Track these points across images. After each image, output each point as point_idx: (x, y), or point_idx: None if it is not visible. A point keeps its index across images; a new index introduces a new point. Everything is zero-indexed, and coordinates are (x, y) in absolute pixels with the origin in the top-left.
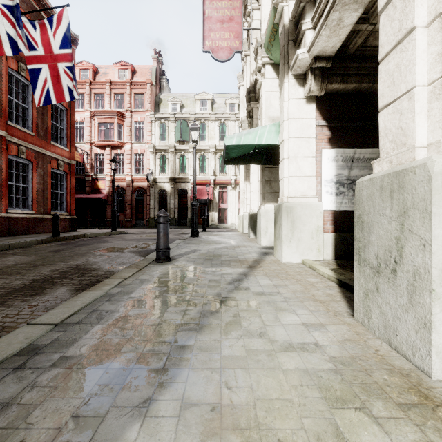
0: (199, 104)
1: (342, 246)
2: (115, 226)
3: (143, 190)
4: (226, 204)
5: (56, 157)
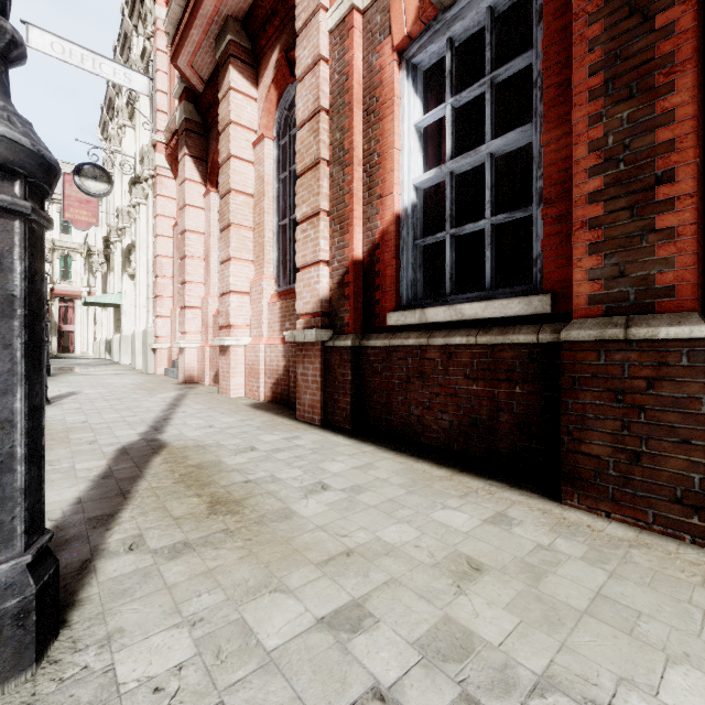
0: None
1: None
2: None
3: None
4: (74, 325)
5: None
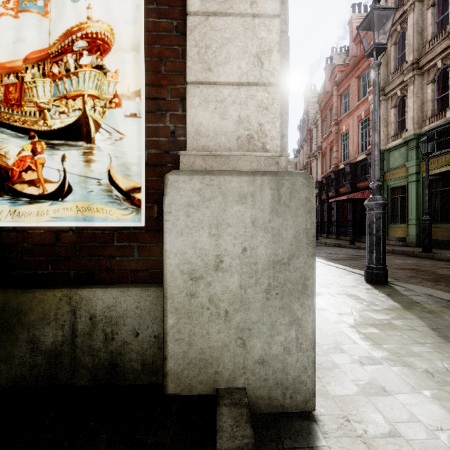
0: None
1: None
2: None
3: None
4: None
5: None
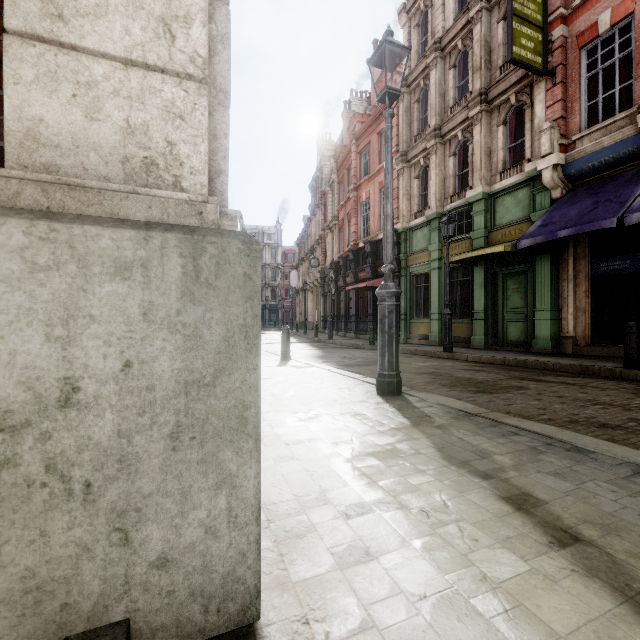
0: None
1: None
2: None
3: None
4: None
5: None
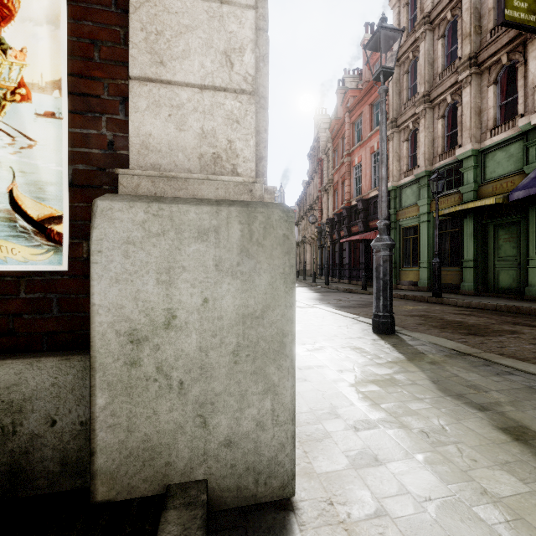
0: None
1: None
2: None
3: None
4: None
5: None
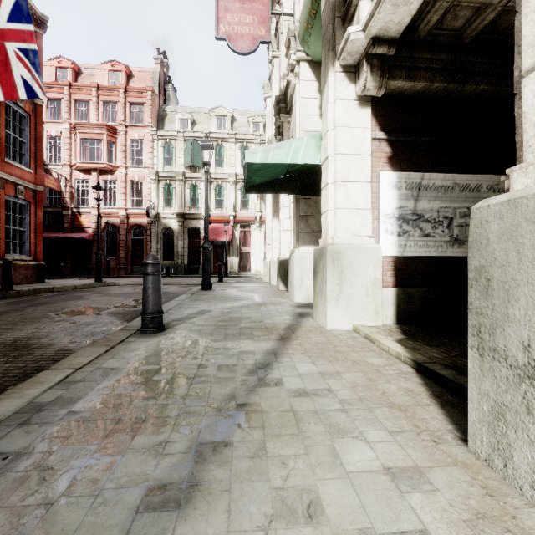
0: (216, 121)
1: (406, 306)
2: (100, 276)
3: (143, 228)
4: (250, 246)
5: (13, 180)
